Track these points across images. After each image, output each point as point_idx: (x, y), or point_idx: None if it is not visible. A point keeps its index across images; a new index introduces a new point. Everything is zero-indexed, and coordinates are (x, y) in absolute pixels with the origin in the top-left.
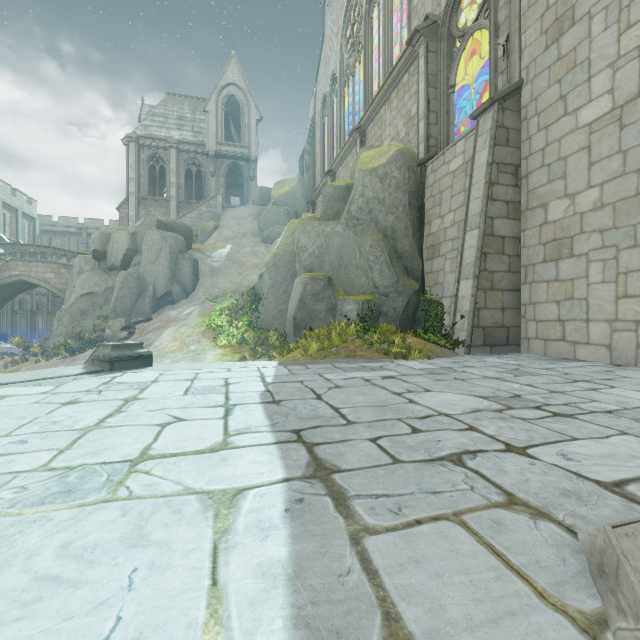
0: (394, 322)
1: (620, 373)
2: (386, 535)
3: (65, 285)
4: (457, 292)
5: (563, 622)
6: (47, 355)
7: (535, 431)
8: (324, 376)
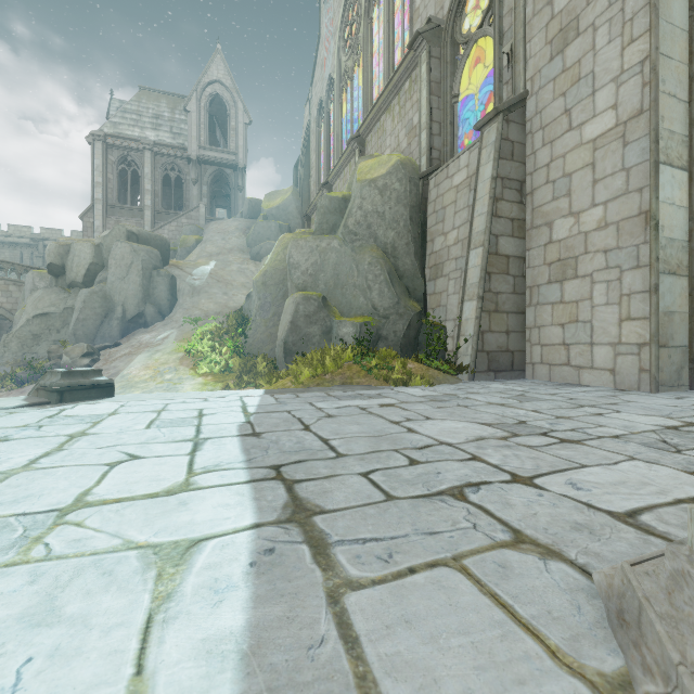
0: (394, 347)
1: (624, 397)
2: (372, 589)
3: (15, 305)
4: (461, 314)
5: (582, 690)
6: None
7: (542, 459)
8: (315, 405)
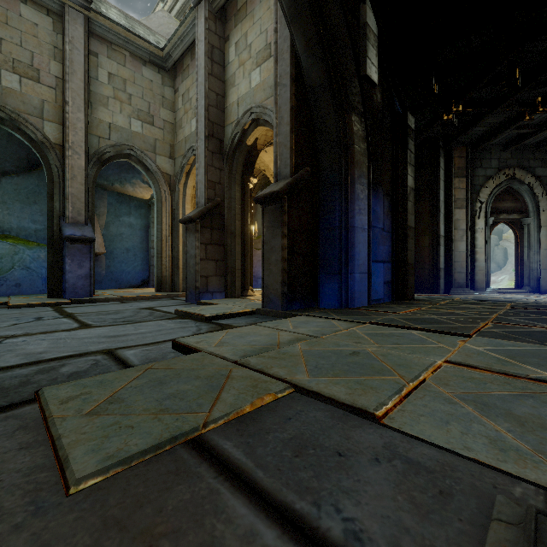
0: None
1: None
2: None
3: None
4: None
5: None
6: None
7: None
8: None
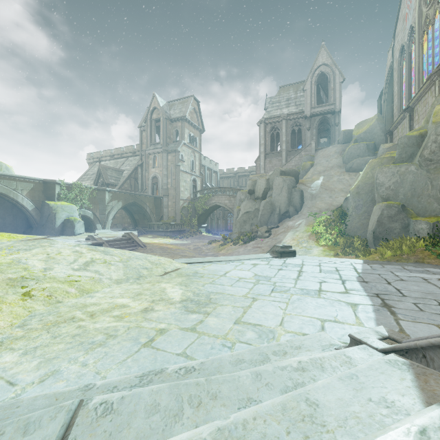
0: None
1: None
2: (406, 321)
3: (232, 206)
4: None
5: None
6: (234, 243)
7: None
8: (394, 273)
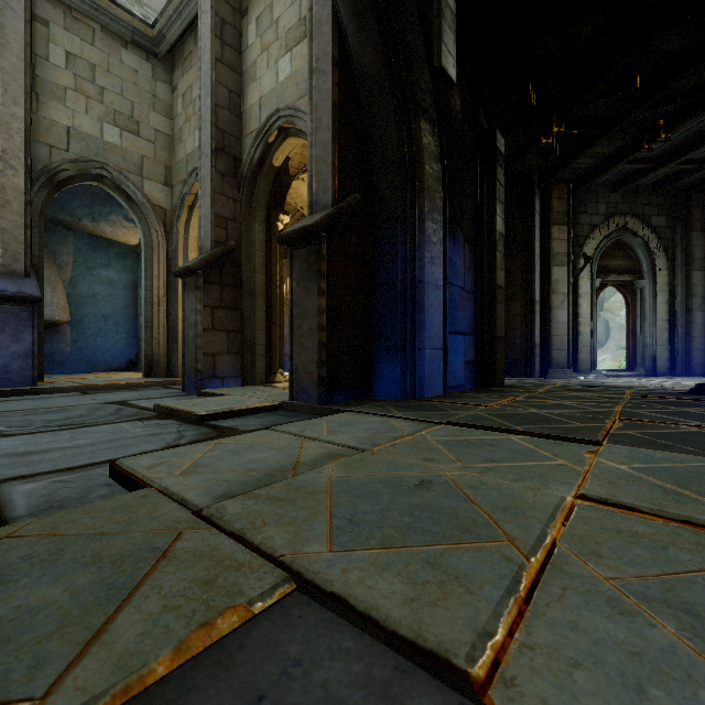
0: None
1: None
2: None
3: None
4: None
5: None
6: None
7: None
8: None
